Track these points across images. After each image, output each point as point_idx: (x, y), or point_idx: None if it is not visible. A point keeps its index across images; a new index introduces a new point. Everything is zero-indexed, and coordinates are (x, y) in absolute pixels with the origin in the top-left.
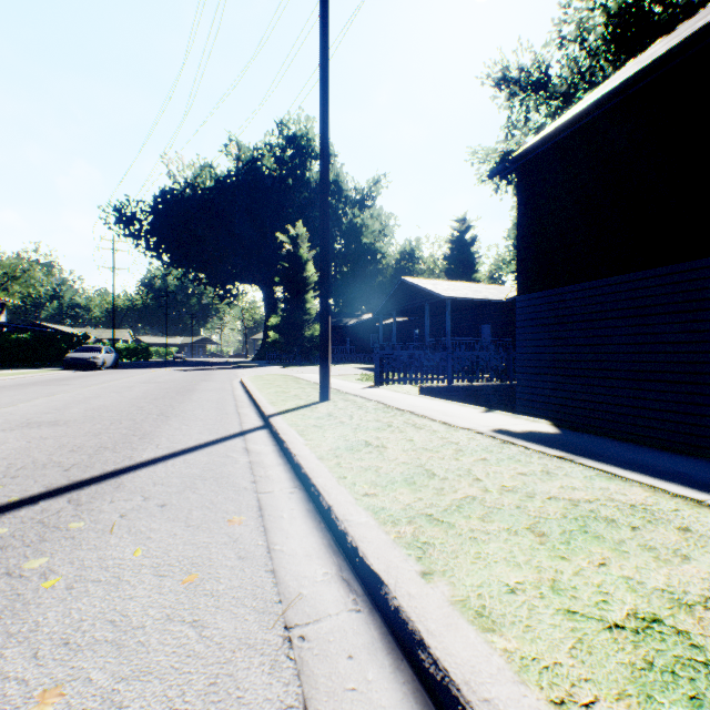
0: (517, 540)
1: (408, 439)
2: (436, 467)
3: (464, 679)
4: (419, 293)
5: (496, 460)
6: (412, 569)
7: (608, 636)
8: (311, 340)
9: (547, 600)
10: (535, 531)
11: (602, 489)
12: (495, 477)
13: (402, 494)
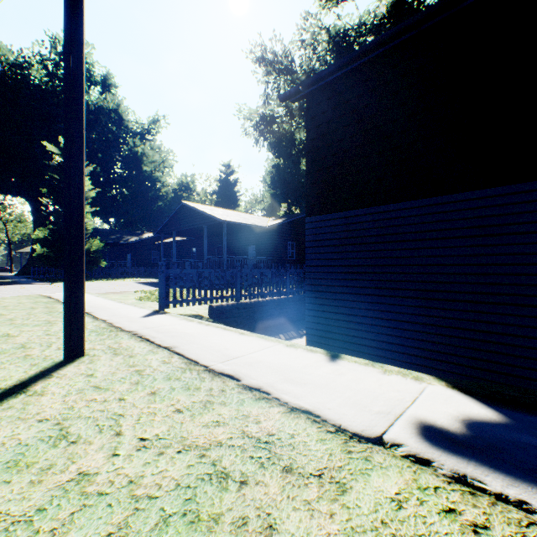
0: None
1: None
2: None
3: None
4: (199, 216)
5: None
6: None
7: None
8: (87, 254)
9: None
10: None
11: None
12: None
13: None
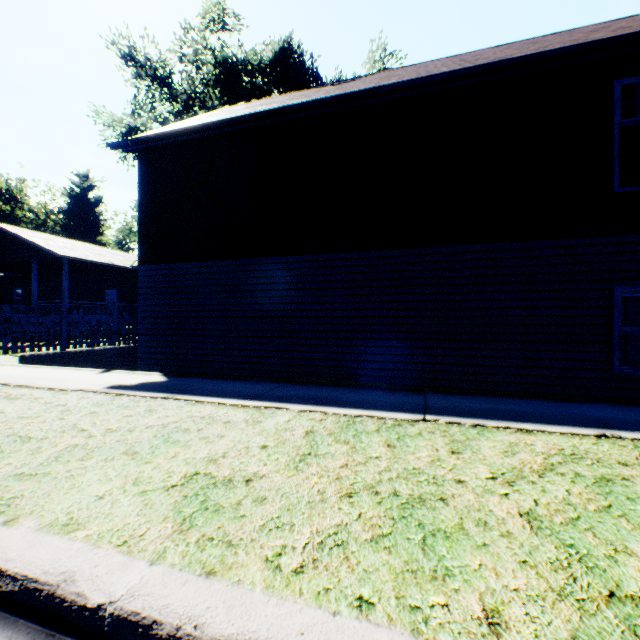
0: (113, 463)
1: None
2: (35, 431)
3: (44, 571)
4: (24, 246)
5: (106, 411)
6: None
7: (167, 493)
8: None
9: (129, 492)
10: (130, 453)
11: (188, 412)
12: (102, 424)
13: None
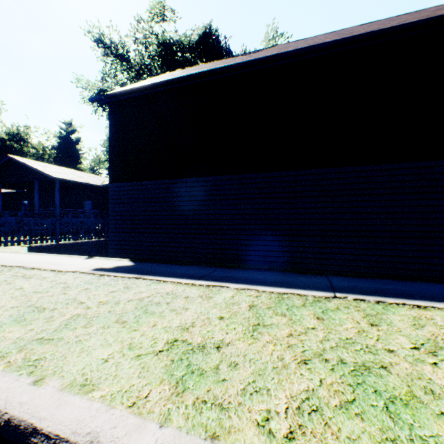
0: (110, 331)
1: (18, 288)
2: (47, 303)
3: (72, 431)
4: (29, 171)
5: (96, 288)
6: (24, 384)
7: (157, 358)
8: None
9: (127, 356)
10: (120, 322)
11: (155, 289)
12: (95, 298)
13: (12, 332)
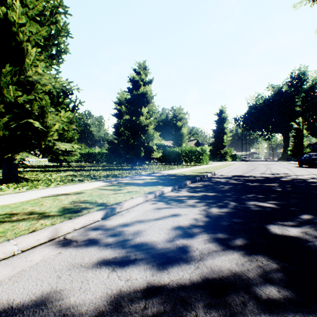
0: None
1: None
2: None
3: None
4: None
5: None
6: None
7: None
8: (304, 154)
9: None
10: None
11: None
12: None
13: None
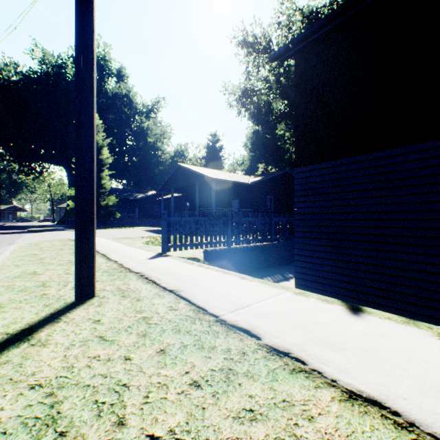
0: None
1: None
2: None
3: None
4: (192, 175)
5: None
6: None
7: None
8: (106, 208)
9: None
10: None
11: None
12: None
13: None
